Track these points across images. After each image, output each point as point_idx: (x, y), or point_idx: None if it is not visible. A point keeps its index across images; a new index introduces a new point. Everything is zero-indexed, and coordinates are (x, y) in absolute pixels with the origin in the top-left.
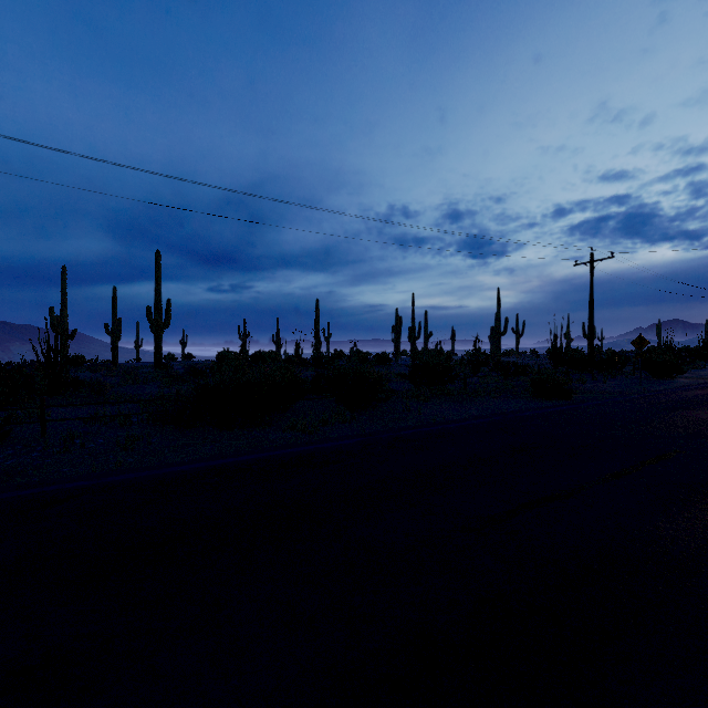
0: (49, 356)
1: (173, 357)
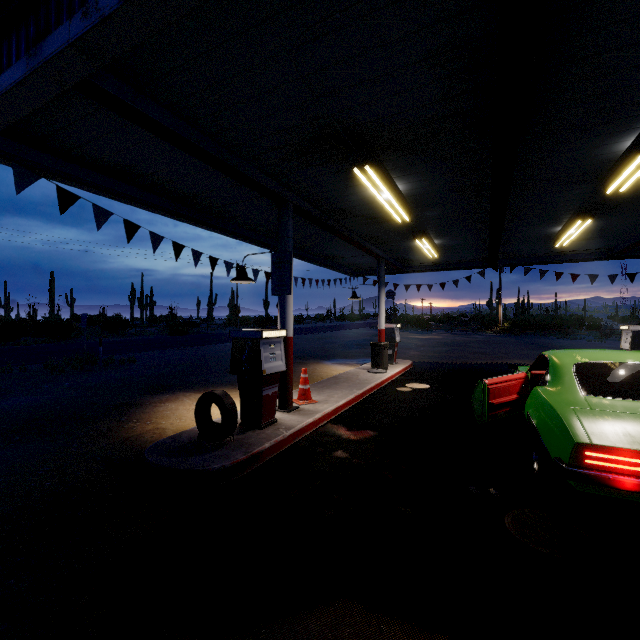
0: None
1: None
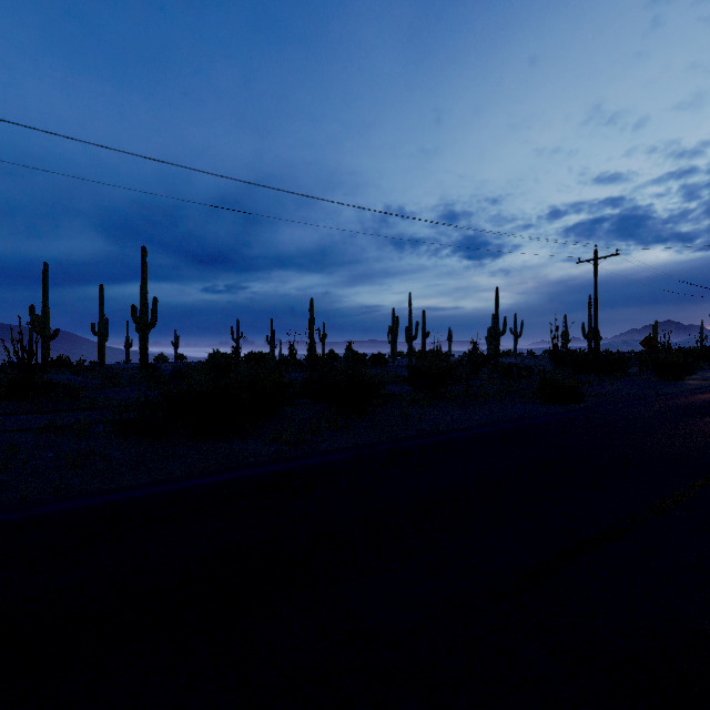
0: (22, 357)
1: (163, 358)
